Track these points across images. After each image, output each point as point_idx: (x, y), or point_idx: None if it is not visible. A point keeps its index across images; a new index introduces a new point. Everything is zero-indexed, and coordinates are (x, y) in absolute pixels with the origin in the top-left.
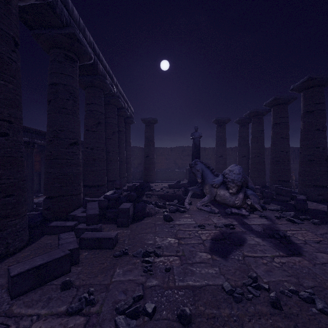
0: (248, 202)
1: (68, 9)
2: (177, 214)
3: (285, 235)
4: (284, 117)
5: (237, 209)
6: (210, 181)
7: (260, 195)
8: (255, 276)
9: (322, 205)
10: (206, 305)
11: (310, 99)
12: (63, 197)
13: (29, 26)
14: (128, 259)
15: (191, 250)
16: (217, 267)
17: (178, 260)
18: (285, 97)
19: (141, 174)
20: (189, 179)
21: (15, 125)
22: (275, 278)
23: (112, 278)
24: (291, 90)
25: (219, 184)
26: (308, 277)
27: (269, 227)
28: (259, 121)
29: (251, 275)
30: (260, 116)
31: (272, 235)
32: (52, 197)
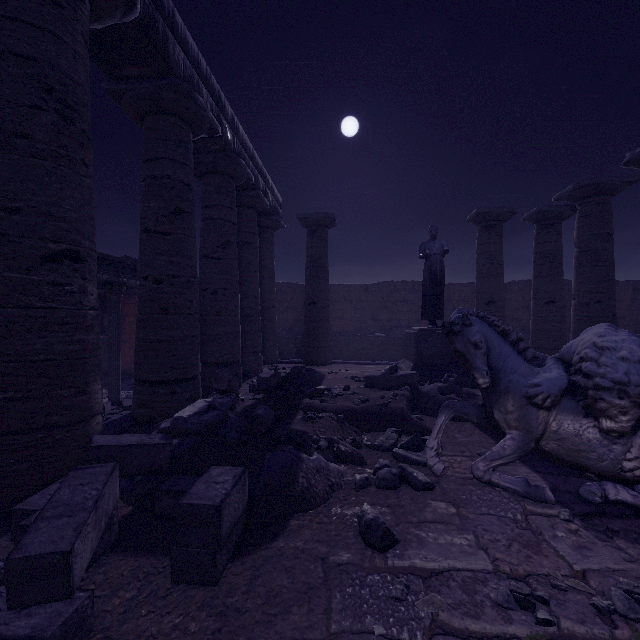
0: None
1: None
2: (404, 502)
3: None
4: None
5: (625, 489)
6: (521, 384)
7: None
8: None
9: None
10: None
11: None
12: (15, 437)
13: None
14: None
15: None
16: None
17: None
18: None
19: (300, 343)
20: (416, 359)
21: None
22: None
23: None
24: None
25: (555, 394)
26: None
27: None
28: (601, 209)
29: None
30: (603, 195)
31: None
32: None
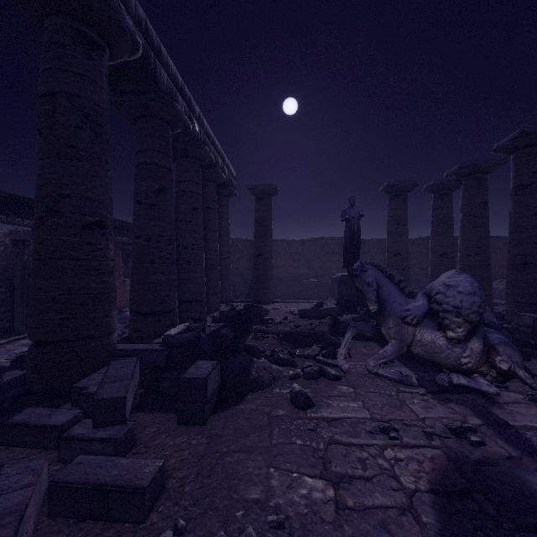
0: (503, 364)
1: None
2: (321, 386)
3: None
4: None
5: (463, 377)
6: (398, 310)
7: None
8: None
9: None
10: None
11: None
12: (68, 343)
13: None
14: None
15: None
16: None
17: None
18: None
19: (249, 287)
20: (338, 298)
21: None
22: None
23: None
24: None
25: (419, 316)
26: None
27: None
28: (479, 184)
29: None
30: (480, 173)
31: None
32: (43, 342)
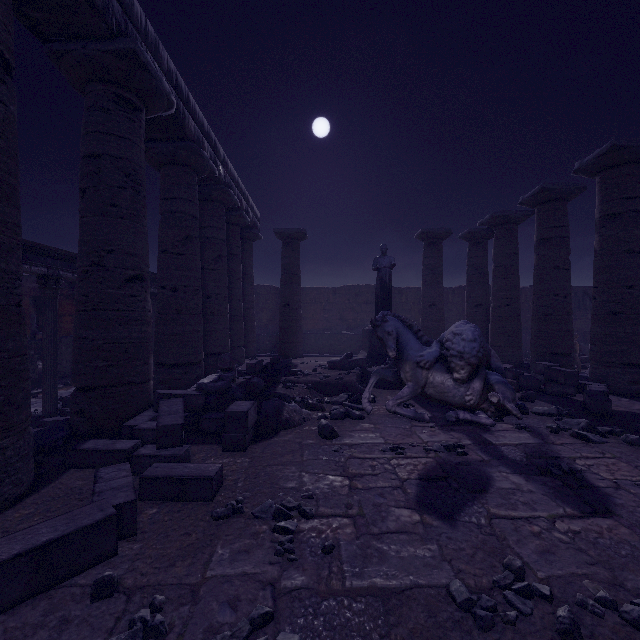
0: (493, 398)
1: (123, 1)
2: (346, 424)
3: (574, 469)
4: (559, 226)
5: (468, 413)
6: (414, 356)
7: (513, 382)
8: (521, 566)
9: (639, 403)
10: (414, 638)
11: (614, 189)
12: (112, 389)
13: (42, 36)
14: (244, 523)
15: (378, 503)
16: (433, 542)
17: (349, 526)
18: (563, 186)
19: (275, 340)
20: (370, 350)
21: (3, 237)
22: (562, 569)
23: (206, 570)
24: (576, 173)
25: (432, 361)
26: (634, 565)
27: (538, 451)
28: (509, 234)
29: (510, 564)
30: (510, 224)
31: (546, 469)
32: (88, 388)
